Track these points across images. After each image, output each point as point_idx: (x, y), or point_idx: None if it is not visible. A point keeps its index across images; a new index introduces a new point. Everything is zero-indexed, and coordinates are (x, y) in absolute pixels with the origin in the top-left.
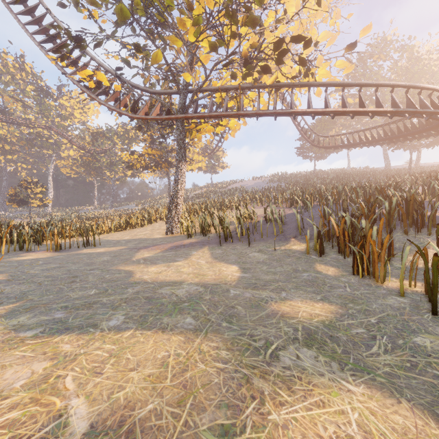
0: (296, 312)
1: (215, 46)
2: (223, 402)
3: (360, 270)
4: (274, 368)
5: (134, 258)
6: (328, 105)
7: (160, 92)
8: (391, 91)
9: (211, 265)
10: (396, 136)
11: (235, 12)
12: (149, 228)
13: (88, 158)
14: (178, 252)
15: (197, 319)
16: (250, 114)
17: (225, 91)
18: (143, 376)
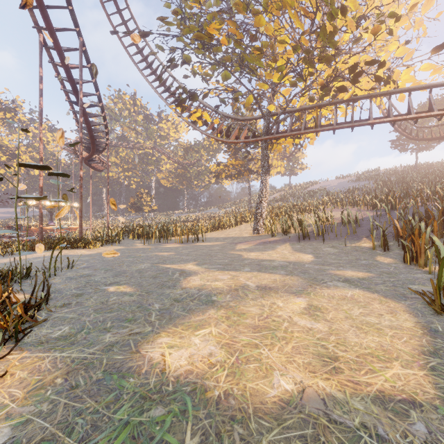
0: (344, 274)
1: (295, 83)
2: (300, 287)
3: (408, 259)
4: (323, 284)
5: (236, 248)
6: (411, 110)
7: (248, 119)
8: None
9: (292, 254)
10: None
11: (311, 60)
12: (236, 229)
13: (182, 170)
14: (265, 246)
15: (286, 272)
16: (327, 129)
17: (303, 110)
18: (268, 281)
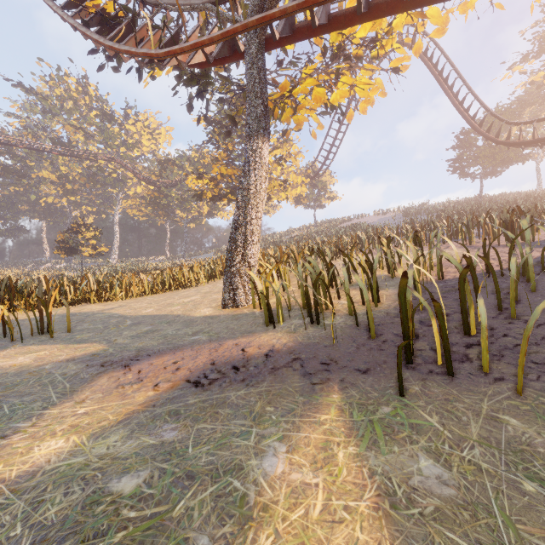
0: None
1: None
2: None
3: None
4: None
5: None
6: None
7: None
8: None
9: None
10: None
11: None
12: (205, 287)
13: (154, 193)
14: (199, 425)
15: None
16: None
17: None
18: None
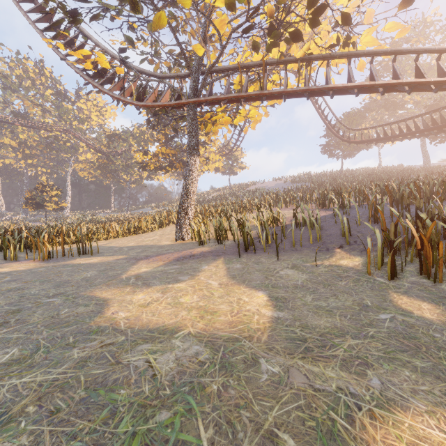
0: None
1: (233, 4)
2: None
3: None
4: None
5: (125, 274)
6: (376, 79)
7: (170, 76)
8: None
9: (226, 289)
10: None
11: None
12: (159, 232)
13: (104, 160)
14: (184, 265)
15: None
16: (276, 93)
17: (244, 70)
18: None
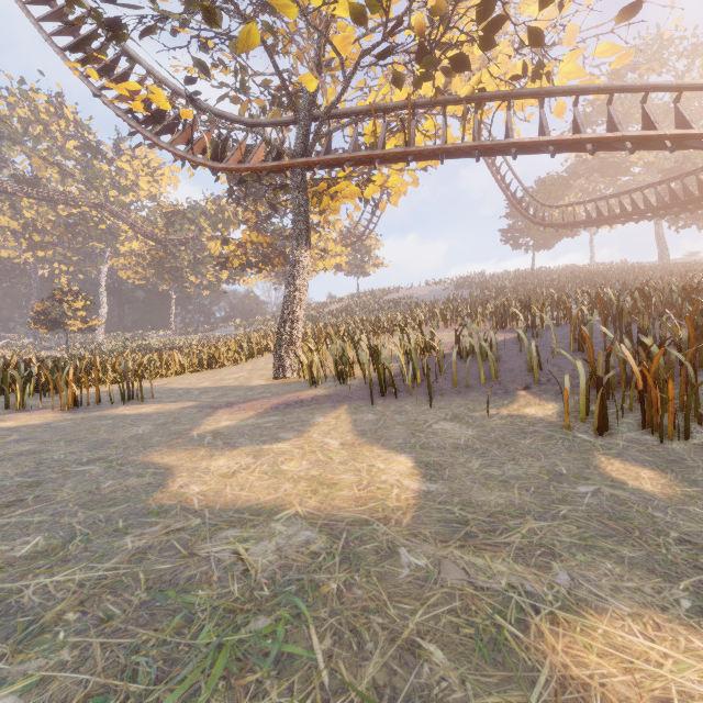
0: (658, 701)
1: (362, 14)
2: None
3: None
4: None
5: (196, 430)
6: (582, 131)
7: (264, 123)
8: None
9: (352, 452)
10: (697, 198)
11: None
12: (247, 366)
13: (160, 252)
14: (287, 416)
15: None
16: (429, 151)
17: (381, 115)
18: None
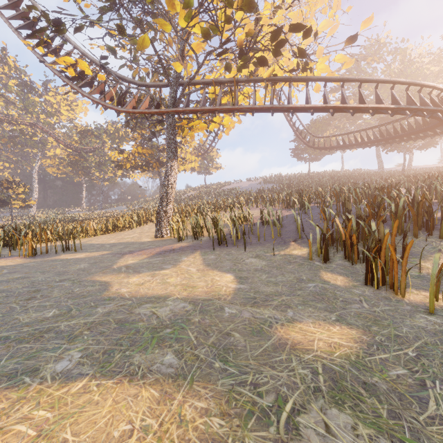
0: (310, 341)
1: (208, 33)
2: None
3: (375, 280)
4: None
5: (115, 265)
6: (328, 101)
7: (149, 85)
8: (391, 88)
9: (203, 273)
10: (393, 136)
11: None
12: (137, 230)
13: (76, 157)
14: (166, 257)
15: (180, 355)
16: (246, 108)
17: (219, 85)
18: None
